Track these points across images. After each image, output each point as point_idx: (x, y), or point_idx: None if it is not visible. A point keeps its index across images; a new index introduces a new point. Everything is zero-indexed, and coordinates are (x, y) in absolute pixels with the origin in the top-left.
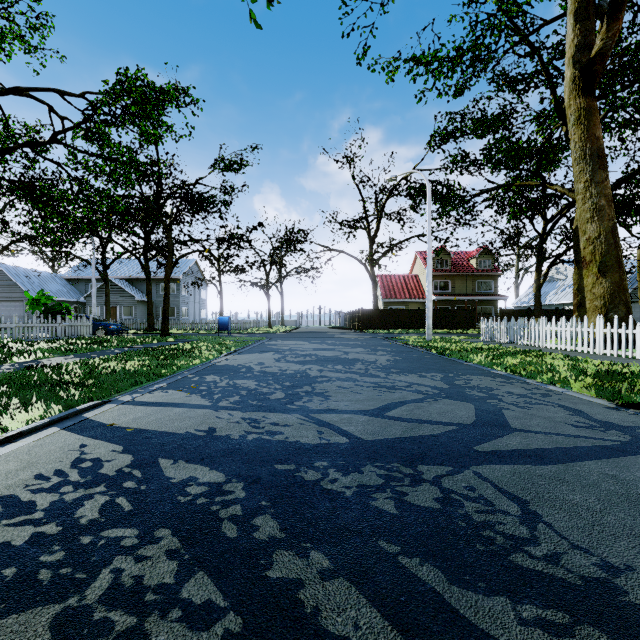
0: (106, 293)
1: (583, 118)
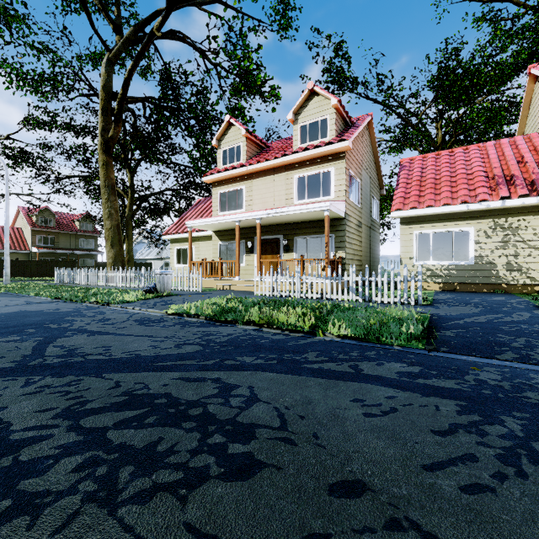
0: None
1: (105, 166)
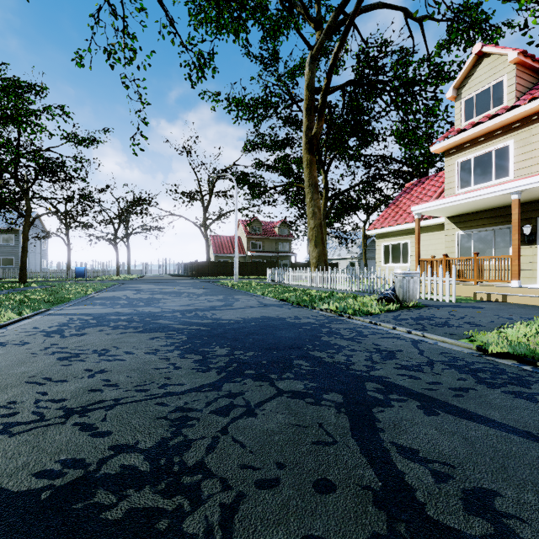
0: None
1: (309, 165)
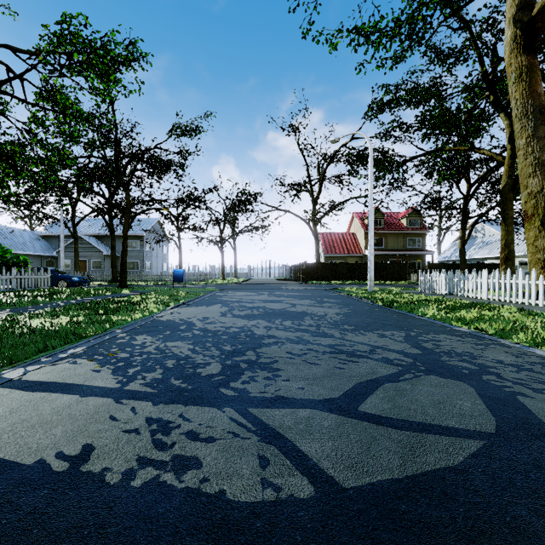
0: (75, 248)
1: (525, 75)
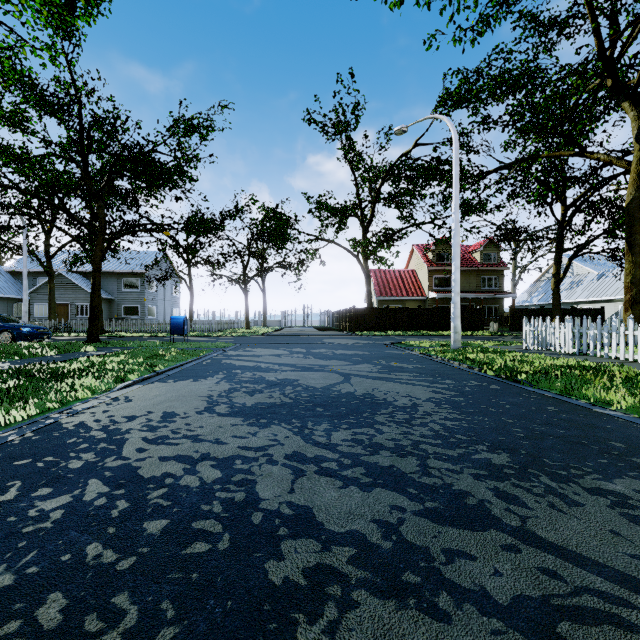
0: (50, 288)
1: None
